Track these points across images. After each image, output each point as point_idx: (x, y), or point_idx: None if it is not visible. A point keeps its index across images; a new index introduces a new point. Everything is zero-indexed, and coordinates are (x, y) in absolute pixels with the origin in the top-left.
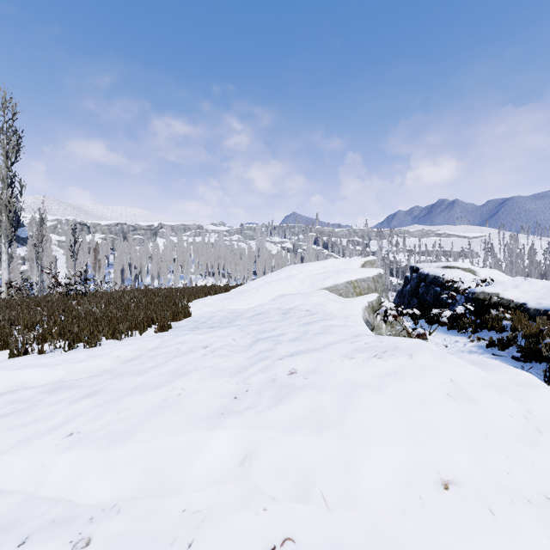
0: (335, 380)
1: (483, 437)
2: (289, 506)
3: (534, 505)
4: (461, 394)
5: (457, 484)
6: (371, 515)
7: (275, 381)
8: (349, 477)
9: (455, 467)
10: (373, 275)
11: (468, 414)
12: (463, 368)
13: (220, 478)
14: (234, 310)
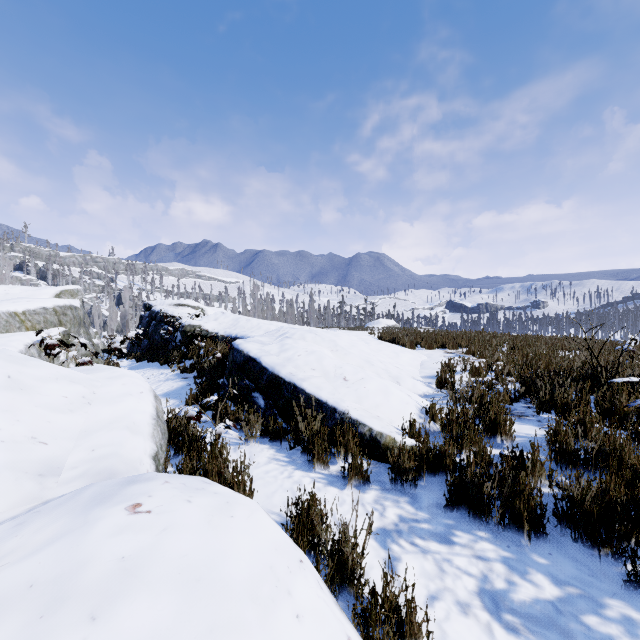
0: None
1: None
2: None
3: (7, 443)
4: (10, 386)
5: None
6: None
7: None
8: None
9: None
10: (58, 305)
11: (0, 398)
12: (44, 368)
13: None
14: None
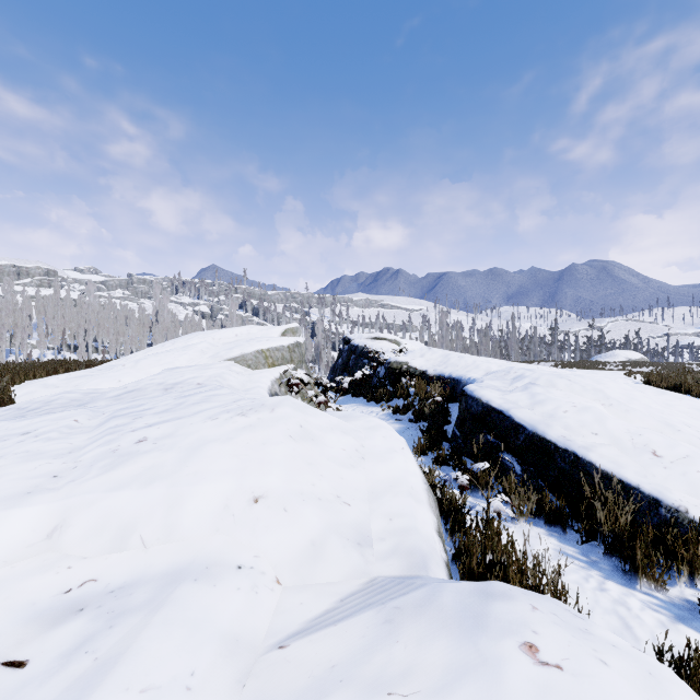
0: (188, 440)
1: (306, 464)
2: (101, 558)
3: (323, 501)
4: (304, 436)
5: (265, 497)
6: (187, 541)
7: (116, 451)
8: (172, 516)
9: (267, 485)
10: (289, 343)
11: (303, 449)
12: (320, 417)
13: (14, 557)
14: (93, 390)
